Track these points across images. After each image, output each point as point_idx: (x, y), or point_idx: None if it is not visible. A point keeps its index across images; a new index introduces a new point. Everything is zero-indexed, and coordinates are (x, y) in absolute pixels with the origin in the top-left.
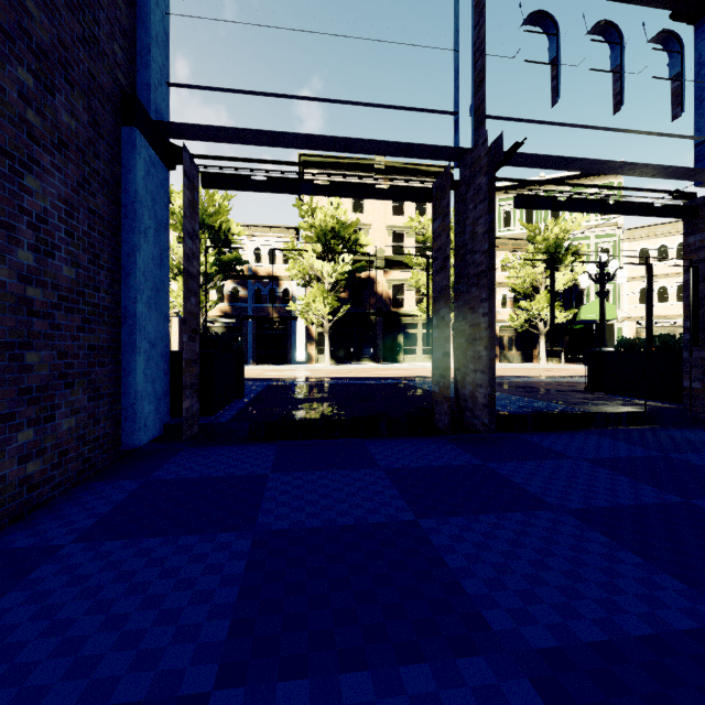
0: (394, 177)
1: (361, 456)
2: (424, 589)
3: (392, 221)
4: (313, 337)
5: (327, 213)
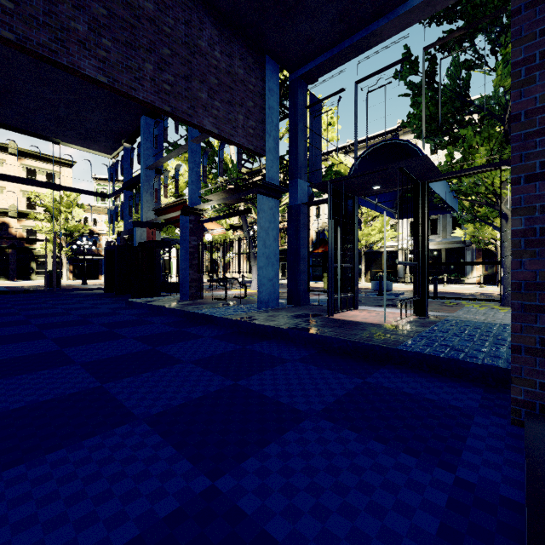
0: (28, 159)
1: None
2: None
3: (26, 187)
4: None
5: None
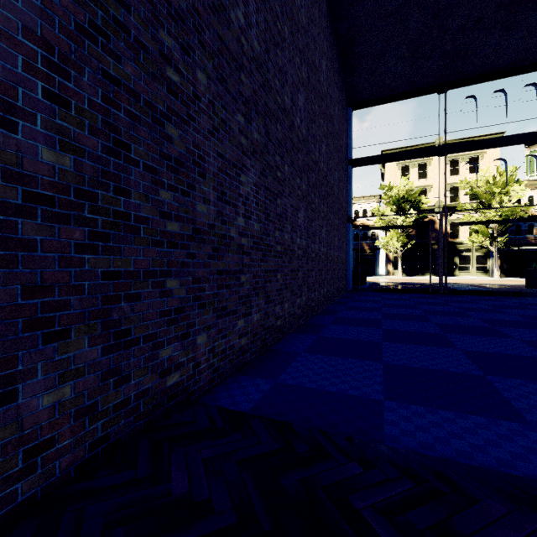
0: None
1: (403, 295)
2: (405, 300)
3: (449, 180)
4: (390, 260)
5: (399, 189)
